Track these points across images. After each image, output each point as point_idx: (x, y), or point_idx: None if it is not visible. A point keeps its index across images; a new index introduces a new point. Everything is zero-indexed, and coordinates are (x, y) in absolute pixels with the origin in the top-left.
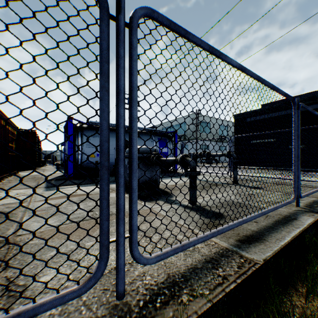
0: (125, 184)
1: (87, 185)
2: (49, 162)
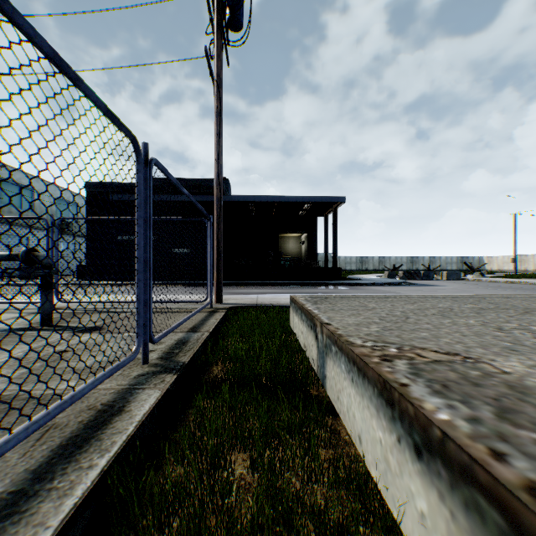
0: None
1: None
2: None
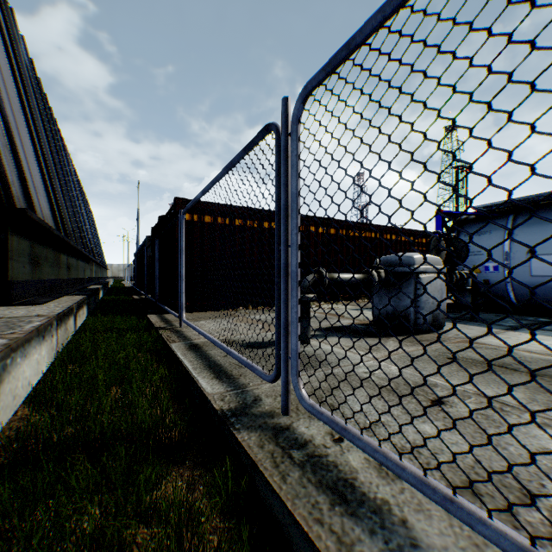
0: None
1: None
2: None
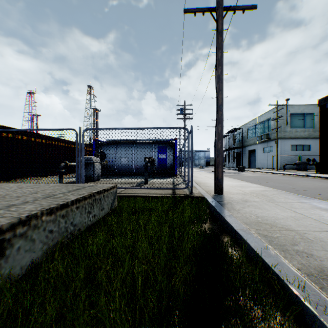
0: None
1: None
2: None
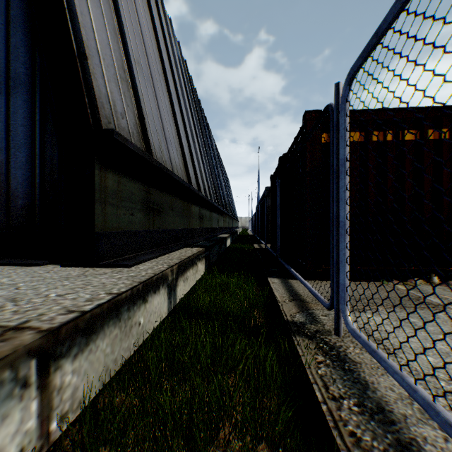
0: None
1: None
2: None
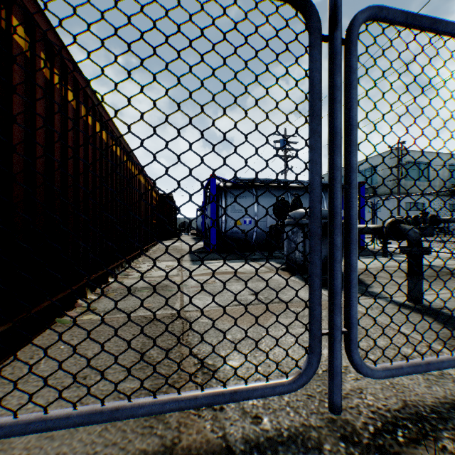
0: (287, 263)
1: (236, 261)
2: (183, 231)
